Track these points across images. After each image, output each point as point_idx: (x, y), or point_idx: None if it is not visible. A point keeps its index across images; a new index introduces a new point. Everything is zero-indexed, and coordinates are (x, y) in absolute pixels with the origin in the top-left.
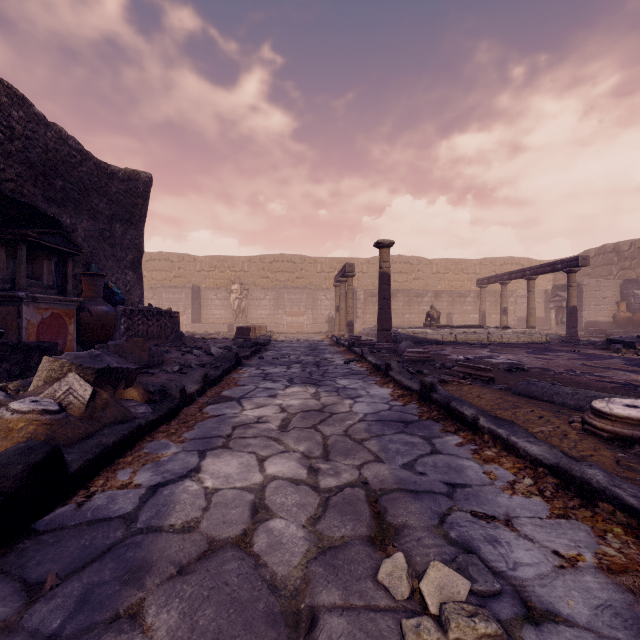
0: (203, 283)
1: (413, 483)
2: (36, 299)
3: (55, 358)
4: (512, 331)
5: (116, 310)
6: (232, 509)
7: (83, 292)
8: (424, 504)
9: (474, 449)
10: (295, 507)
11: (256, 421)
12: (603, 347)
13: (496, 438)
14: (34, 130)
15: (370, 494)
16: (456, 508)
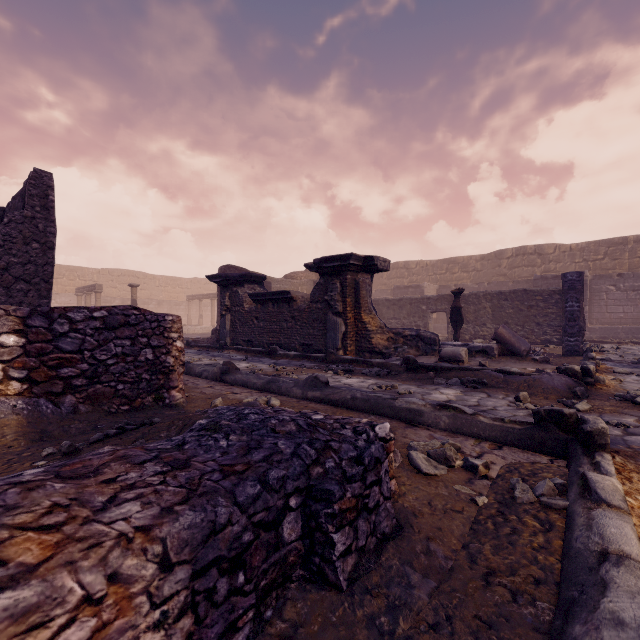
0: None
1: None
2: None
3: None
4: (200, 327)
5: None
6: None
7: None
8: None
9: None
10: None
11: None
12: None
13: None
14: None
15: None
16: None
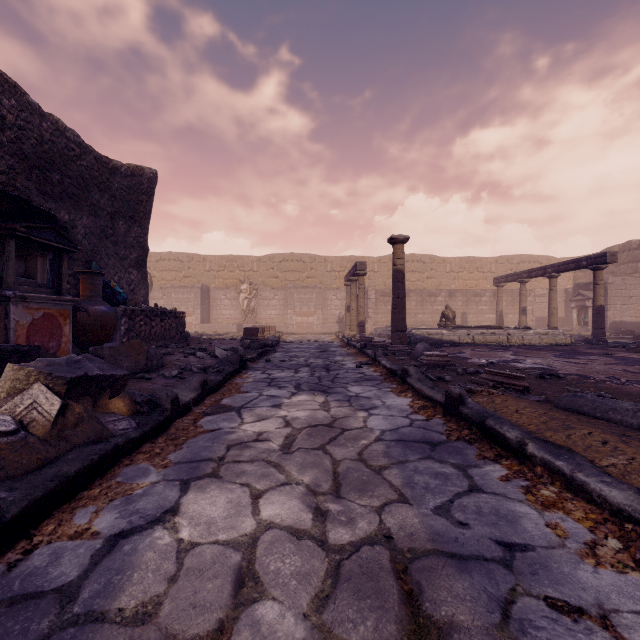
0: (212, 283)
1: (453, 541)
2: (26, 298)
3: (21, 366)
4: (534, 332)
5: (116, 310)
6: (208, 581)
7: (81, 291)
8: (474, 581)
9: (525, 486)
10: (294, 579)
11: (255, 439)
12: (639, 350)
13: (554, 472)
14: (28, 120)
15: (396, 557)
16: (521, 589)
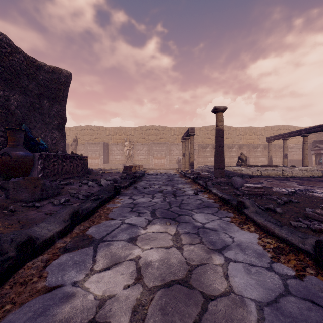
0: (110, 141)
1: None
2: None
3: None
4: (298, 168)
5: (35, 155)
6: None
7: (7, 142)
8: None
9: None
10: None
11: (91, 318)
12: None
13: None
14: None
15: None
16: None
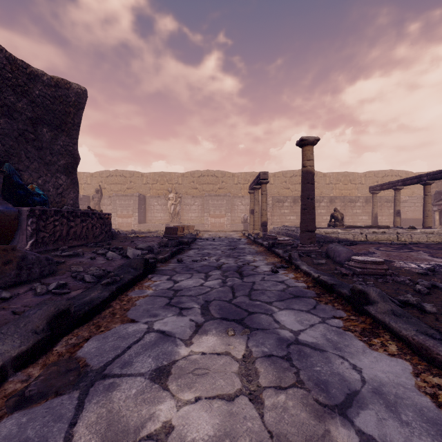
0: (148, 193)
1: None
2: None
3: None
4: (420, 231)
5: (22, 210)
6: None
7: None
8: None
9: None
10: None
11: None
12: None
13: None
14: None
15: None
16: None
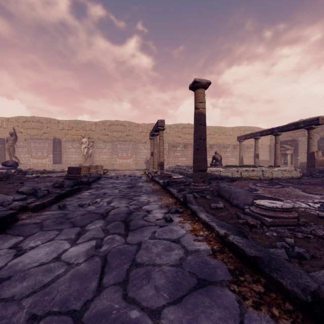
0: (64, 137)
1: None
2: None
3: None
4: (277, 169)
5: None
6: None
7: None
8: None
9: None
10: None
11: None
12: None
13: None
14: None
15: None
16: None
